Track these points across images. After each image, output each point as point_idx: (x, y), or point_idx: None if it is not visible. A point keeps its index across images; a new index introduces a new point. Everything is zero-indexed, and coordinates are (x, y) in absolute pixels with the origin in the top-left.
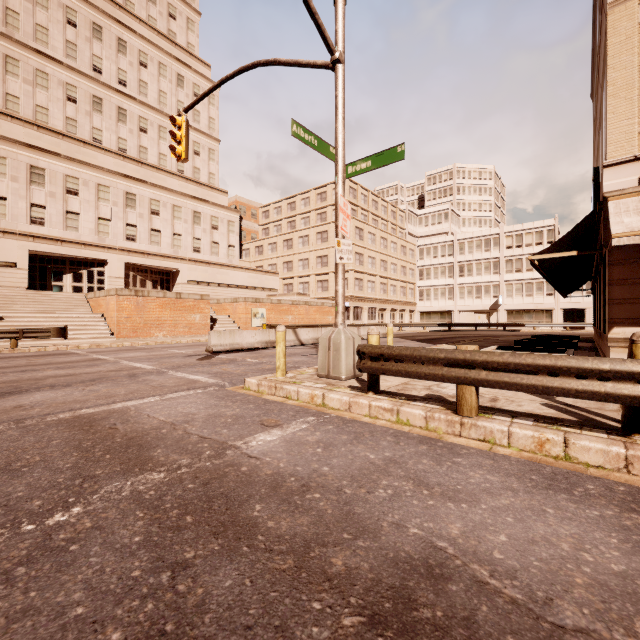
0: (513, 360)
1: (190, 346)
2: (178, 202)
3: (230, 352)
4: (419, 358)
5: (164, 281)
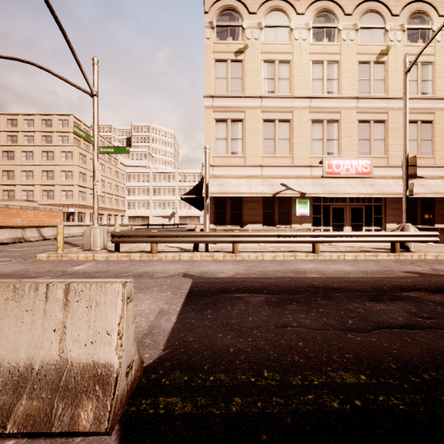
0: (167, 234)
1: None
2: None
3: None
4: (138, 235)
5: None
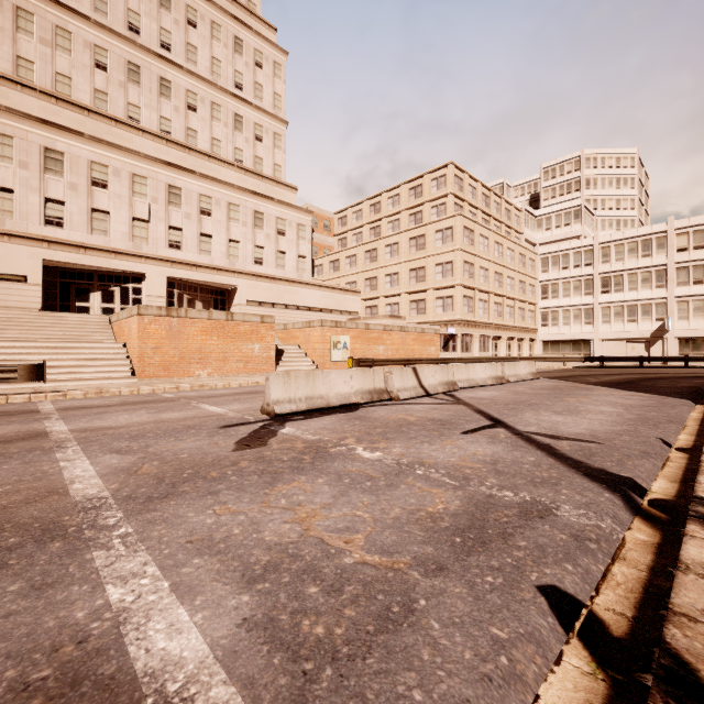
0: None
1: (239, 395)
2: (235, 199)
3: (307, 414)
4: None
5: (218, 302)
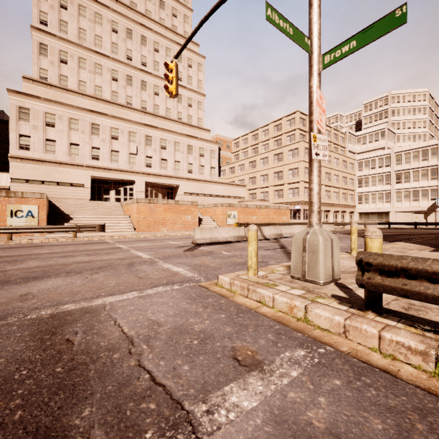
0: None
1: (182, 238)
2: (178, 139)
3: (209, 244)
4: None
5: (169, 193)
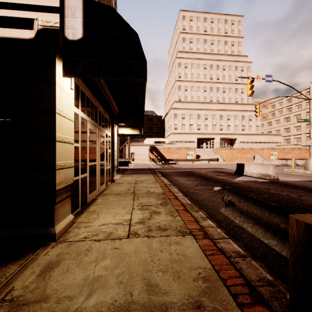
0: None
1: None
2: (236, 114)
3: None
4: None
5: (230, 142)
